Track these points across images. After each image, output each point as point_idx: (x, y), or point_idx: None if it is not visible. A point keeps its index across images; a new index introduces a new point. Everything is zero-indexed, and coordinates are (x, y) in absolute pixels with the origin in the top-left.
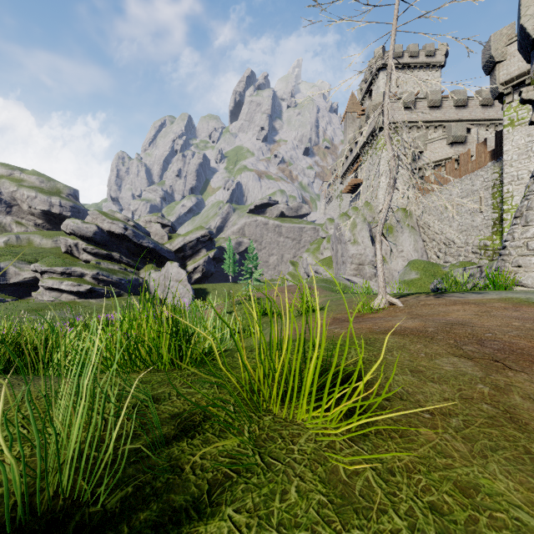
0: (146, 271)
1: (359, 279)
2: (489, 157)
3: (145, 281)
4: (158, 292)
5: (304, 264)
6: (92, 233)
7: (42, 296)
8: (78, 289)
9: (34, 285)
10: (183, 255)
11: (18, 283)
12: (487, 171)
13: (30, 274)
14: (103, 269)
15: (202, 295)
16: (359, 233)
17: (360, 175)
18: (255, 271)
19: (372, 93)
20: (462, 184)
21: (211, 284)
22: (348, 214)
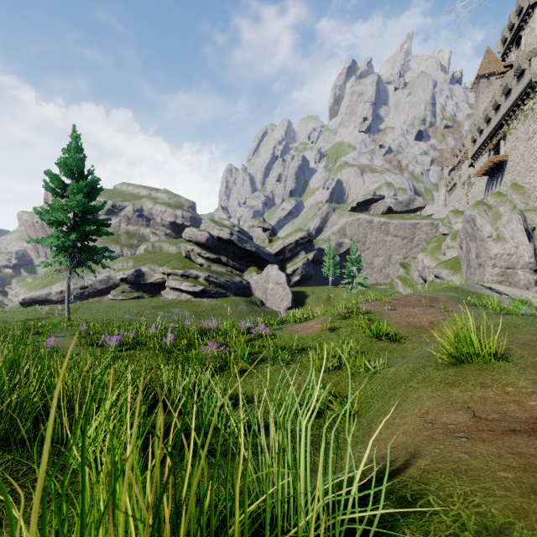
0: (249, 274)
1: (507, 287)
2: None
3: (248, 283)
4: (260, 294)
5: (420, 267)
6: (204, 239)
7: (168, 295)
8: (193, 290)
9: (163, 285)
10: (282, 258)
11: (152, 283)
12: None
13: (160, 276)
14: (213, 271)
15: (301, 299)
16: (505, 226)
17: (504, 150)
18: (358, 274)
19: (521, 40)
20: None
21: (310, 287)
22: (485, 202)
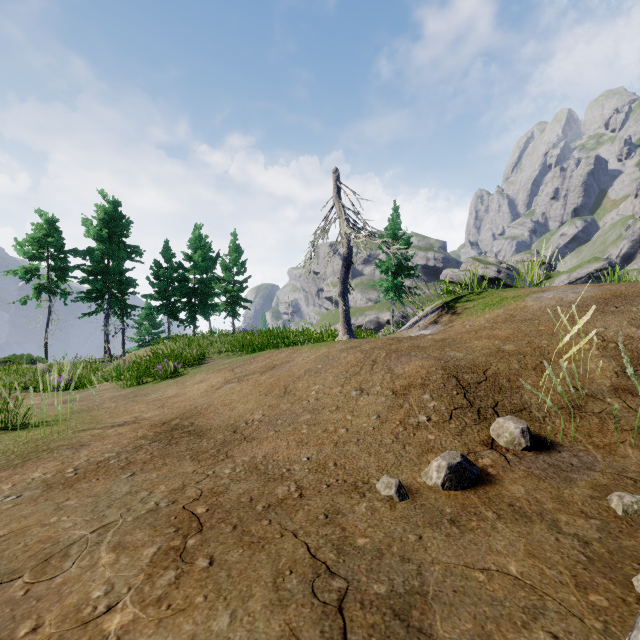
0: None
1: None
2: None
3: None
4: None
5: None
6: (467, 279)
7: None
8: None
9: None
10: None
11: None
12: None
13: None
14: None
15: None
16: None
17: None
18: None
19: None
20: None
21: None
22: None
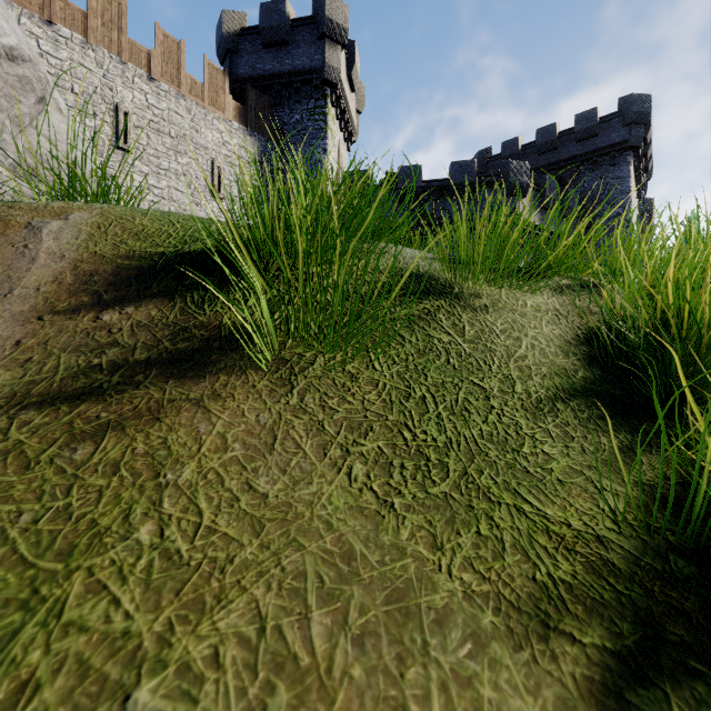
0: None
1: None
2: (236, 112)
3: None
4: None
5: None
6: None
7: None
8: None
9: None
10: None
11: None
12: (232, 133)
13: None
14: None
15: None
16: None
17: None
18: None
19: None
20: (162, 101)
21: None
22: None
